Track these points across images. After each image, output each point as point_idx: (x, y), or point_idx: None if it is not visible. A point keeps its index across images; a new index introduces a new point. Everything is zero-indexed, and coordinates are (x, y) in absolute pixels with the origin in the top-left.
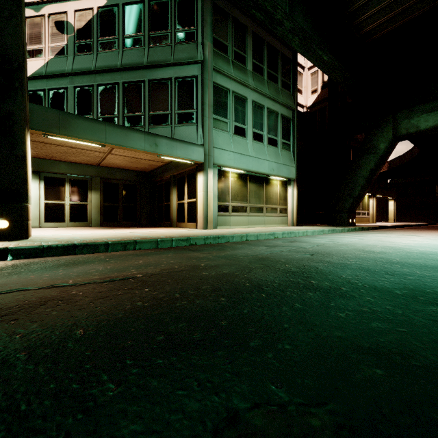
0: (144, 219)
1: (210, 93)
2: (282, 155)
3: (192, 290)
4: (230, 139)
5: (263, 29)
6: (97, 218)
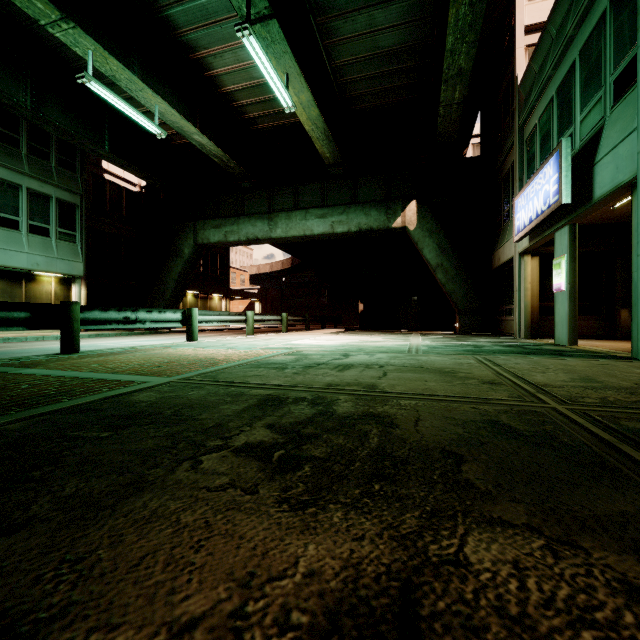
0: None
1: None
2: (58, 247)
3: None
4: None
5: None
6: None
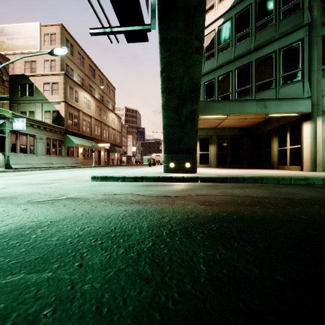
0: (246, 162)
1: (318, 48)
2: None
3: None
4: None
5: None
6: (214, 162)
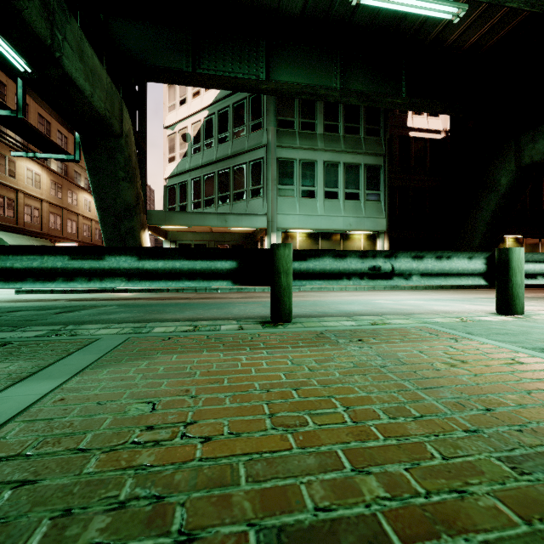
0: None
1: (273, 169)
2: (365, 208)
3: (145, 300)
4: (296, 204)
5: None
6: None
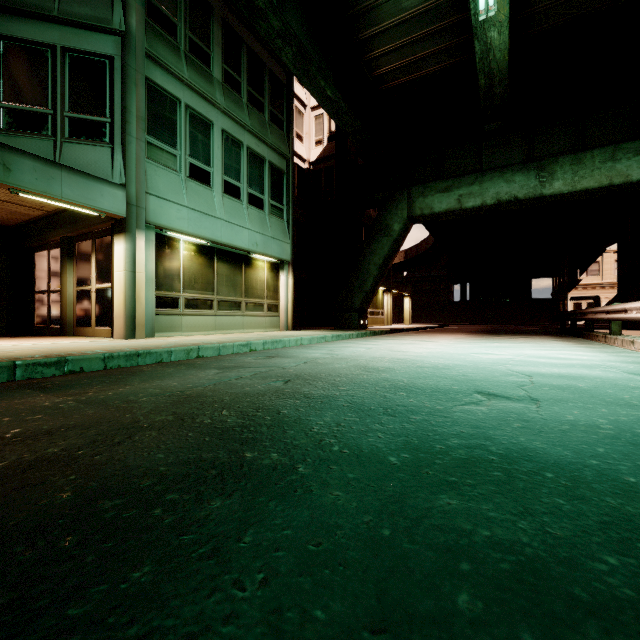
0: (3, 320)
1: (140, 95)
2: (271, 224)
3: None
4: (181, 185)
5: (240, 22)
6: None
